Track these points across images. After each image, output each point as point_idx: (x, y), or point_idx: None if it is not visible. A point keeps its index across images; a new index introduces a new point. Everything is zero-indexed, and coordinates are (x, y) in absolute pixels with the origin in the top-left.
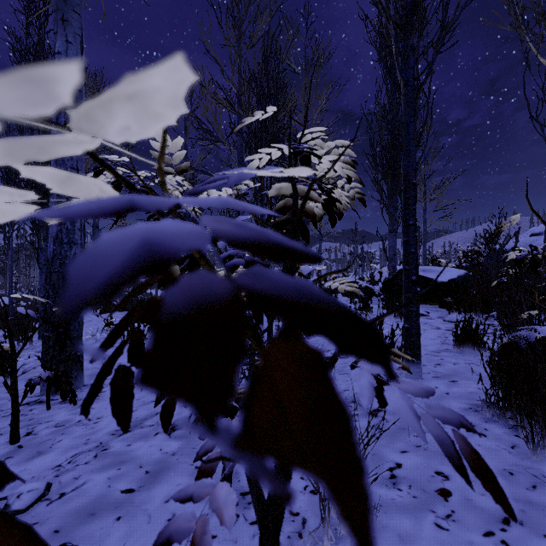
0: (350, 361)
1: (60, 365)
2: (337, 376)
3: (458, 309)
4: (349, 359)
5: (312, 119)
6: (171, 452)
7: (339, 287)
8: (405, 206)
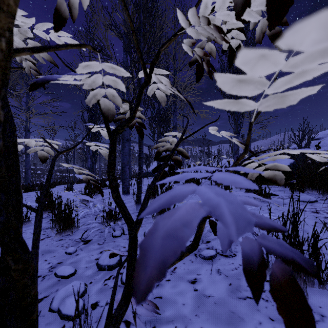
0: (240, 264)
1: None
2: (238, 306)
3: (301, 189)
4: (238, 260)
5: (179, 56)
6: None
7: None
8: None
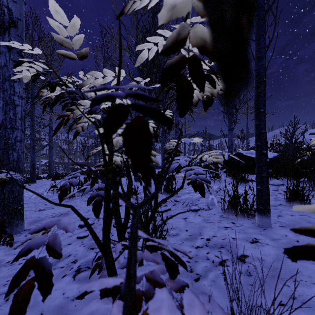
0: (212, 212)
1: (5, 216)
2: (205, 224)
3: (276, 177)
4: (211, 211)
5: None
6: (71, 297)
7: (208, 158)
8: (257, 98)
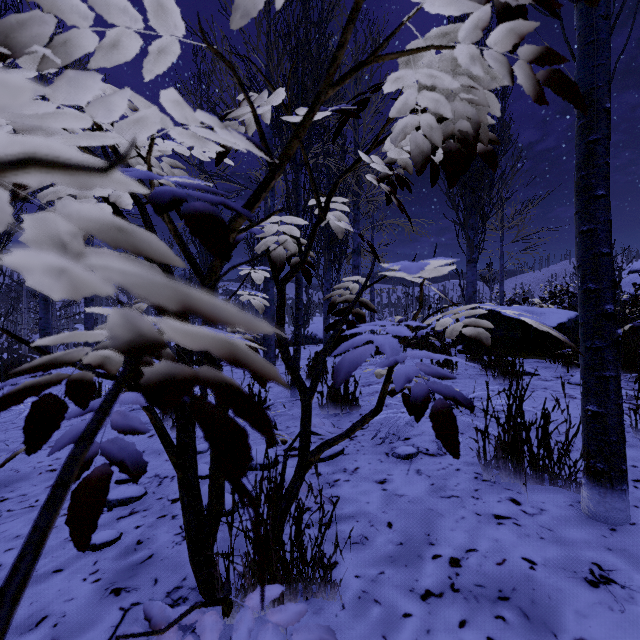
0: (451, 463)
1: None
2: (438, 504)
3: None
4: (448, 459)
5: (365, 119)
6: None
7: (450, 327)
8: (587, 160)
